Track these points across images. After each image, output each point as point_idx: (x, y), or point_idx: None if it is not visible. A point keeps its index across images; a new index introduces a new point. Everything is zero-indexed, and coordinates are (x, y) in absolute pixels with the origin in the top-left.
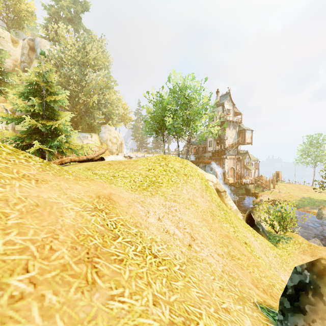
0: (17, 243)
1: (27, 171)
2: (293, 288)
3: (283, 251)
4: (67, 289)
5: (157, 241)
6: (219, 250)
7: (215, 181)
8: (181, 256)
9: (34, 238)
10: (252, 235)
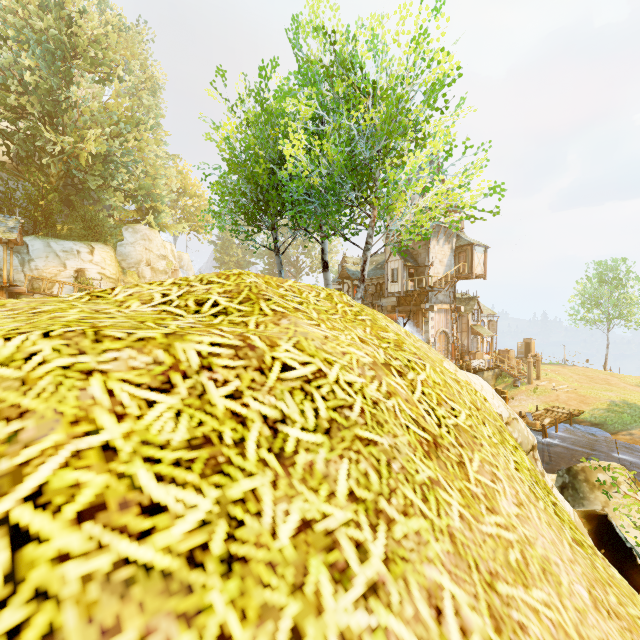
0: None
1: None
2: None
3: None
4: None
5: None
6: None
7: (501, 407)
8: None
9: None
10: None
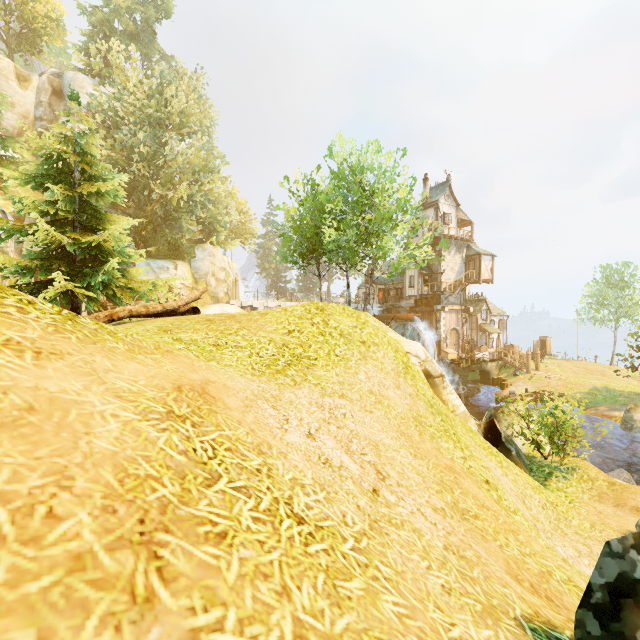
0: None
1: (17, 332)
2: (606, 590)
3: (559, 496)
4: (78, 622)
5: (305, 484)
6: (435, 499)
7: (422, 354)
8: (356, 518)
9: (11, 488)
10: (498, 464)
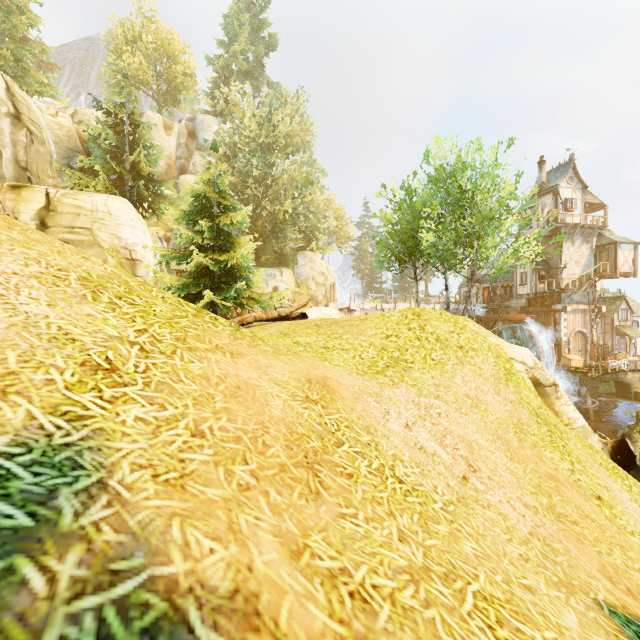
0: (230, 431)
1: (219, 340)
2: None
3: None
4: (290, 492)
5: (404, 460)
6: (528, 498)
7: (529, 361)
8: (446, 491)
9: (245, 427)
10: (626, 488)
